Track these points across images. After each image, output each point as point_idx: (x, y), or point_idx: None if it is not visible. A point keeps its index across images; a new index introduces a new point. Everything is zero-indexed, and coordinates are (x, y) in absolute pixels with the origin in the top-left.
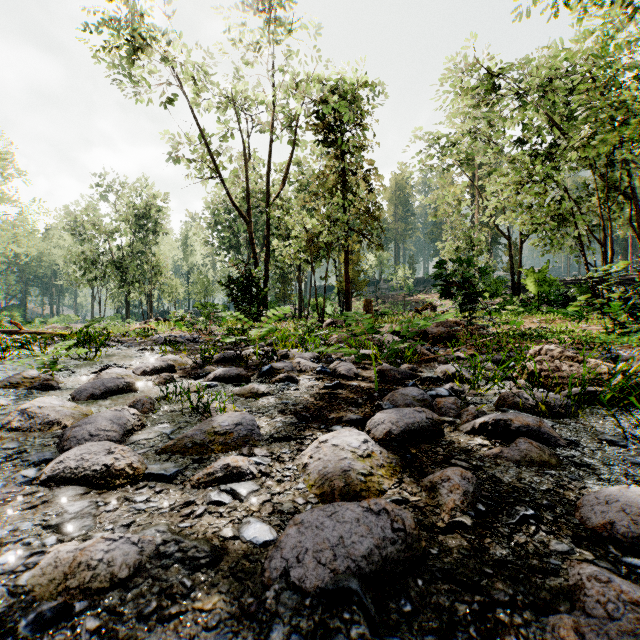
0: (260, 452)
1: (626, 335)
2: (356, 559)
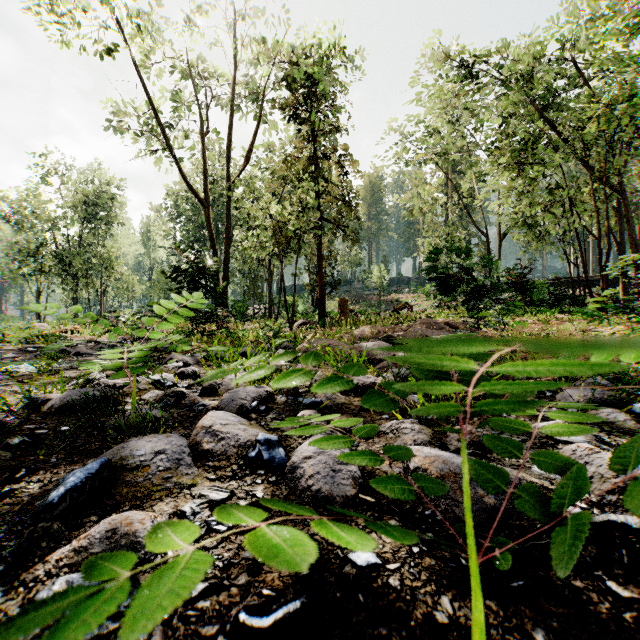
0: None
1: None
2: None
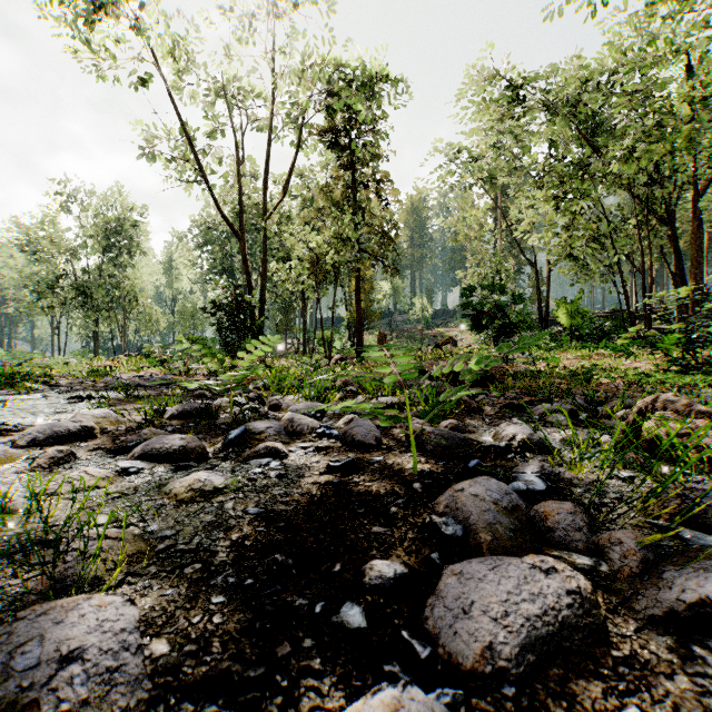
0: None
1: (683, 374)
2: None
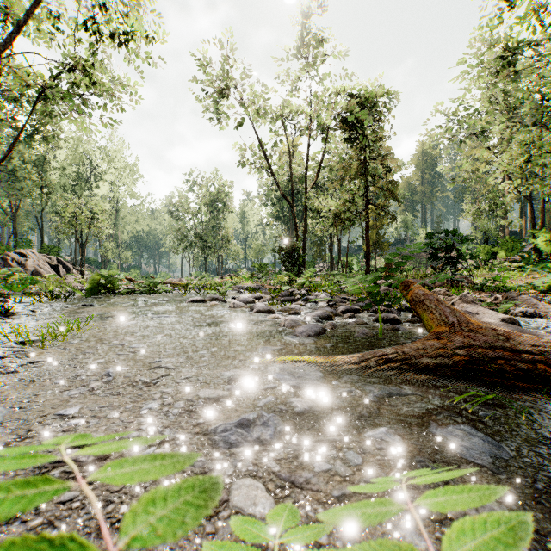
0: (302, 313)
1: None
2: (319, 316)
